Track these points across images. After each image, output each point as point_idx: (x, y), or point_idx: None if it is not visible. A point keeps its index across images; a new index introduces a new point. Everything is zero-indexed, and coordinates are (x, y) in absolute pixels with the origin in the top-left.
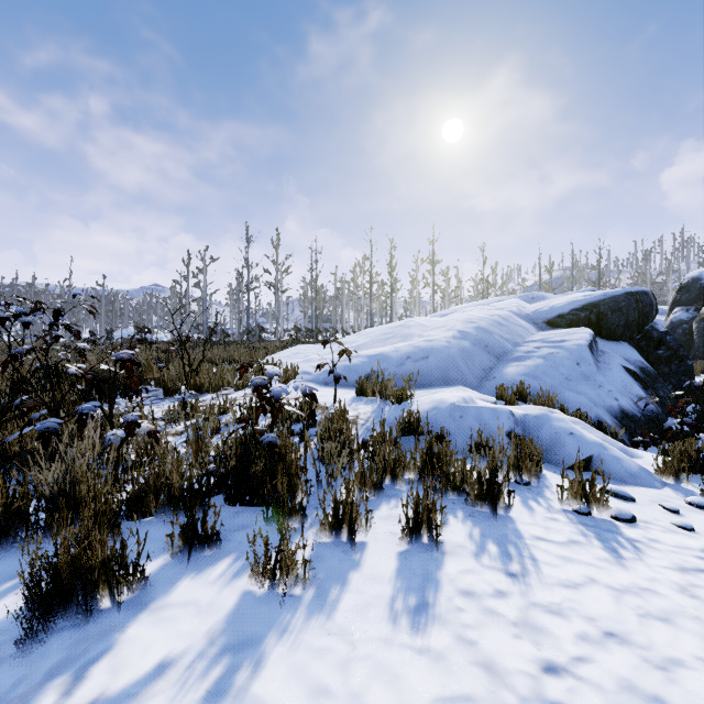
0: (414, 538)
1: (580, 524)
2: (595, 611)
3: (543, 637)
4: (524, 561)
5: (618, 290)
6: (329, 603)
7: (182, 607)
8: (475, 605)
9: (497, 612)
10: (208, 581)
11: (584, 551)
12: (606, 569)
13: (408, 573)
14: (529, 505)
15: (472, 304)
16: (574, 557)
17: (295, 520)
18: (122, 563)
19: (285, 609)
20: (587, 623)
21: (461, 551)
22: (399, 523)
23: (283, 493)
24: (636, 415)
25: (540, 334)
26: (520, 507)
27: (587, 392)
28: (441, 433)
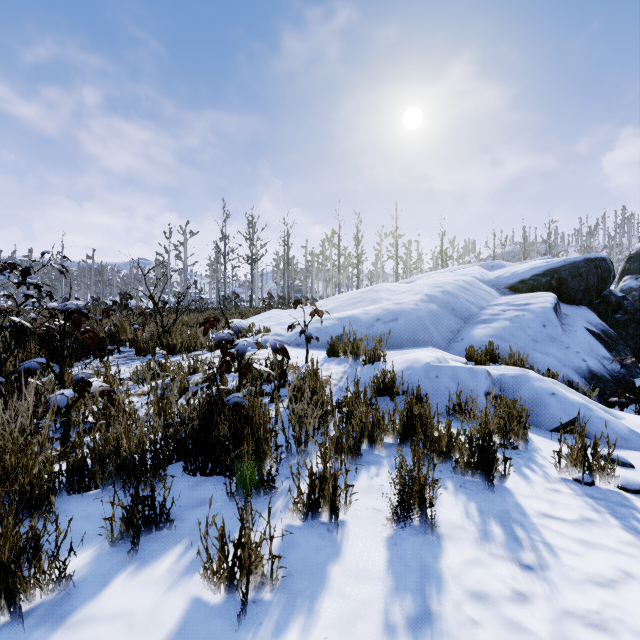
0: (401, 516)
1: (586, 496)
2: None
3: None
4: (537, 547)
5: (578, 257)
6: (303, 613)
7: (109, 622)
8: (493, 615)
9: (523, 626)
10: (150, 579)
11: (604, 533)
12: (638, 557)
13: (401, 566)
14: (524, 473)
15: (435, 272)
16: (595, 540)
17: (263, 493)
18: (35, 561)
19: (245, 625)
20: None
21: (460, 534)
22: (383, 496)
23: (248, 463)
24: (604, 375)
25: (504, 298)
26: (515, 476)
27: (555, 353)
28: (417, 394)
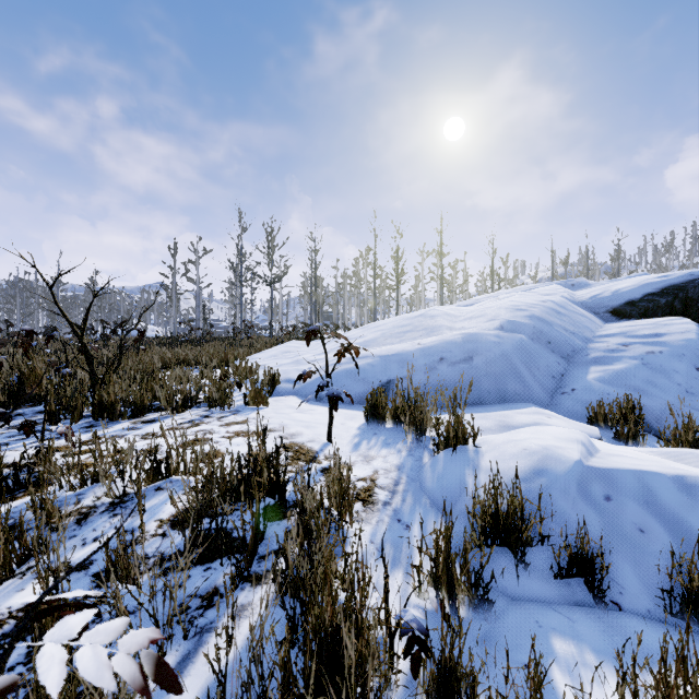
0: None
1: None
2: None
3: None
4: None
5: None
6: None
7: None
8: None
9: None
10: None
11: None
12: None
13: None
14: None
15: (498, 293)
16: None
17: None
18: None
19: None
20: None
21: None
22: None
23: None
24: None
25: (614, 327)
26: None
27: None
28: (582, 551)
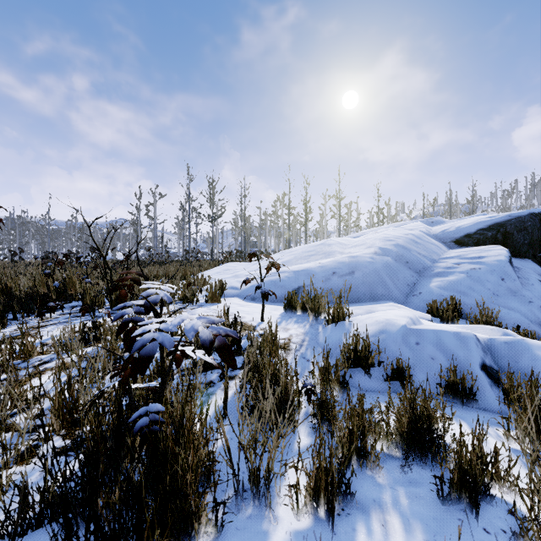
0: None
1: None
2: None
3: None
4: None
5: (523, 211)
6: None
7: None
8: None
9: None
10: None
11: None
12: None
13: None
14: None
15: (378, 227)
16: None
17: None
18: None
19: None
20: None
21: None
22: None
23: None
24: None
25: (454, 252)
26: None
27: (519, 307)
28: (399, 367)
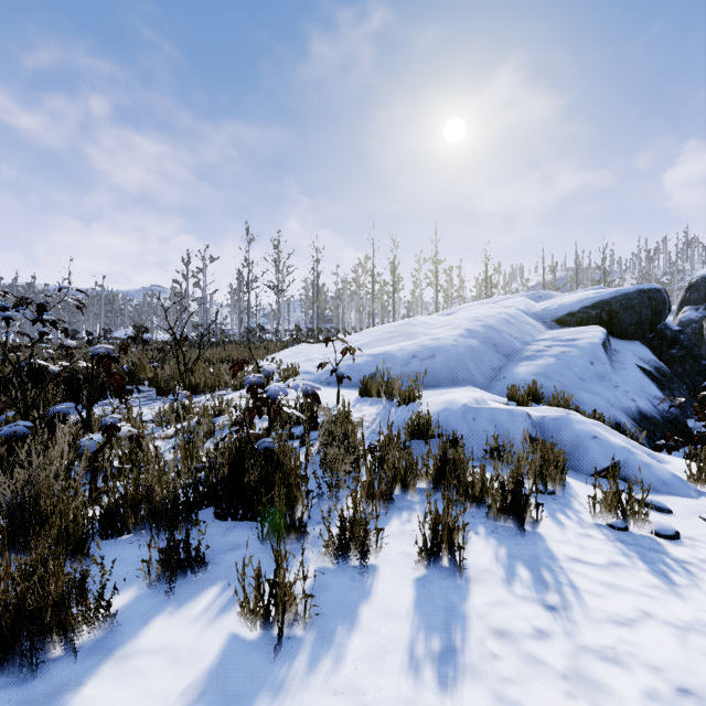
0: (431, 560)
1: (618, 541)
2: (659, 657)
3: (603, 696)
4: (562, 590)
5: (630, 288)
6: (335, 648)
7: (154, 655)
8: (513, 650)
9: (541, 659)
10: (189, 618)
11: (630, 576)
12: (660, 599)
13: (428, 606)
14: (558, 519)
15: (477, 302)
16: (620, 583)
17: (294, 538)
18: (82, 599)
19: (281, 658)
20: (653, 674)
21: (488, 577)
22: (414, 541)
23: (280, 508)
24: (655, 417)
25: (550, 333)
26: (548, 521)
27: (603, 392)
28: (453, 437)
